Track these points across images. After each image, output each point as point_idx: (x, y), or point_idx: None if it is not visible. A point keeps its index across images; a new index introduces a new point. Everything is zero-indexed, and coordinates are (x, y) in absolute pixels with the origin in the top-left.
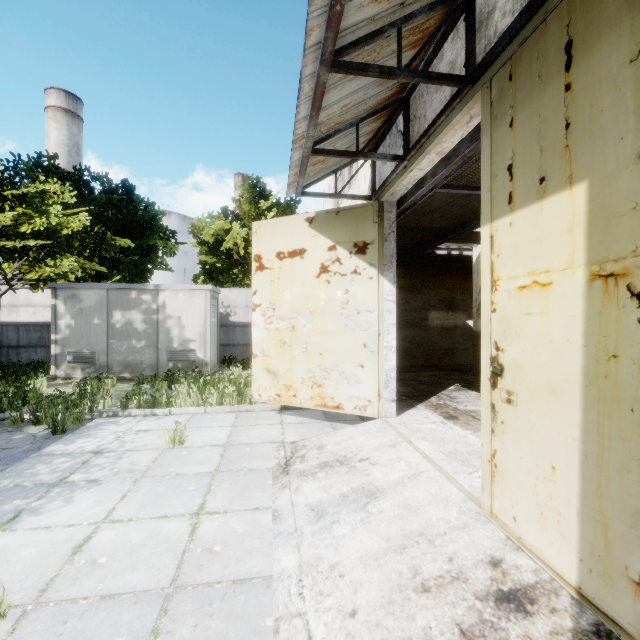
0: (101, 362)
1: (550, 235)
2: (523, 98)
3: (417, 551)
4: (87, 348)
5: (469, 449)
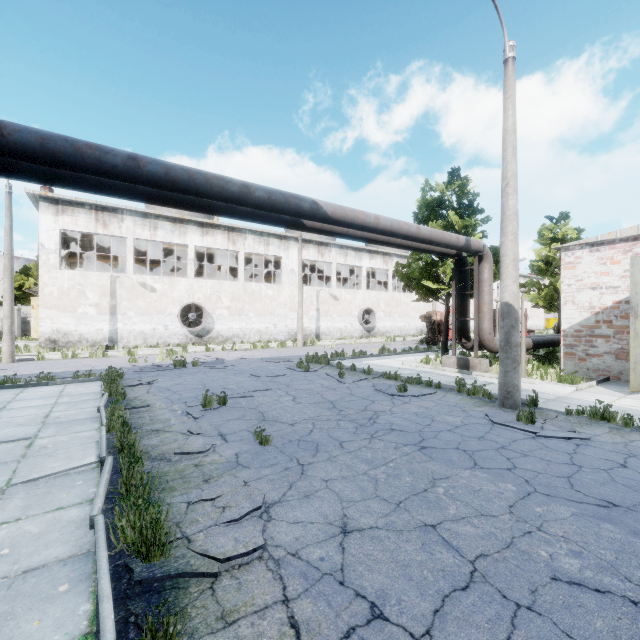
0: None
1: None
2: None
3: None
4: None
5: None
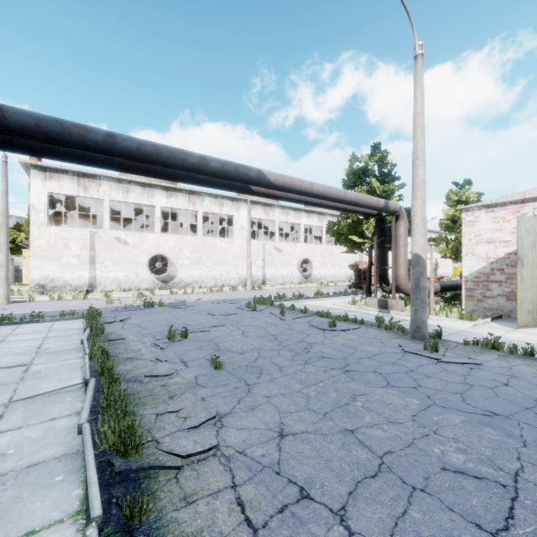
0: None
1: None
2: None
3: None
4: None
5: None
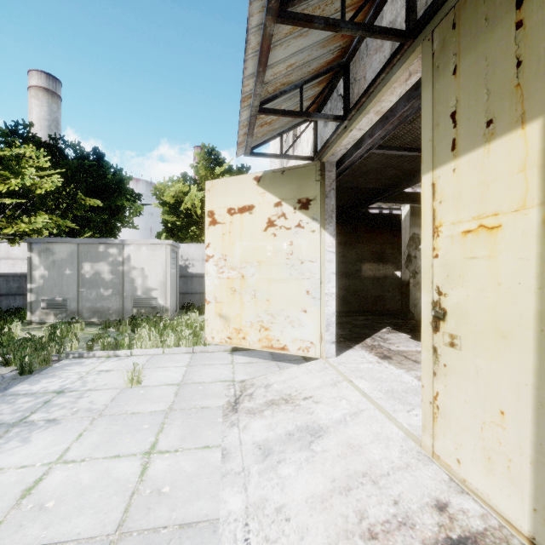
0: (72, 308)
1: (498, 177)
2: (468, 44)
3: (362, 493)
4: (59, 296)
5: (404, 387)
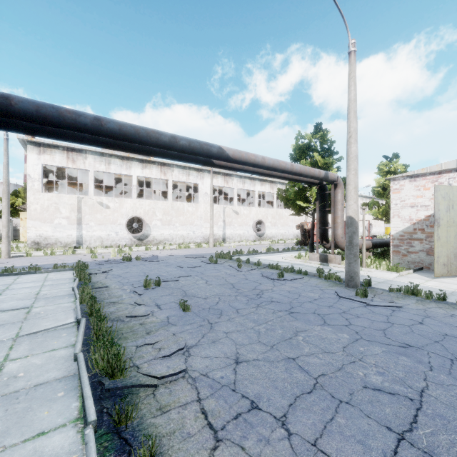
0: None
1: None
2: None
3: None
4: None
5: None
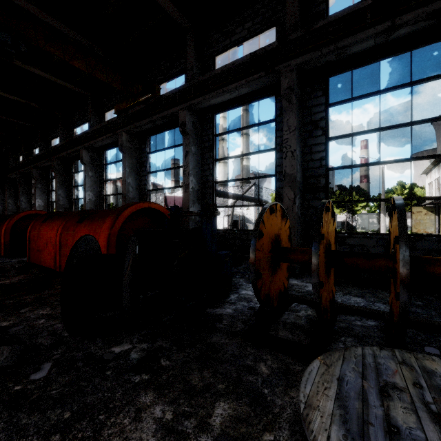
0: (367, 229)
1: None
2: None
3: None
4: (364, 226)
5: None
